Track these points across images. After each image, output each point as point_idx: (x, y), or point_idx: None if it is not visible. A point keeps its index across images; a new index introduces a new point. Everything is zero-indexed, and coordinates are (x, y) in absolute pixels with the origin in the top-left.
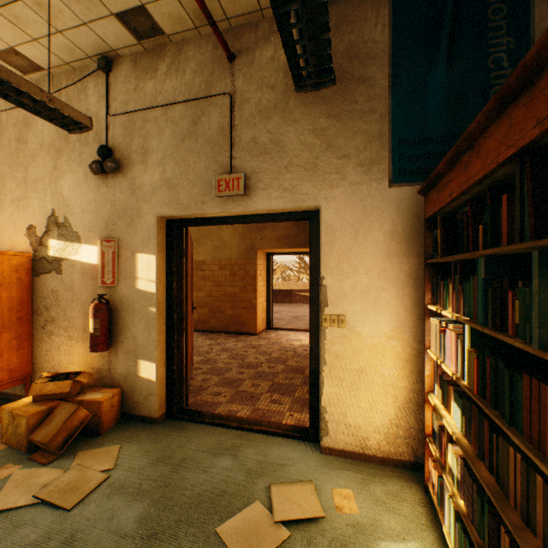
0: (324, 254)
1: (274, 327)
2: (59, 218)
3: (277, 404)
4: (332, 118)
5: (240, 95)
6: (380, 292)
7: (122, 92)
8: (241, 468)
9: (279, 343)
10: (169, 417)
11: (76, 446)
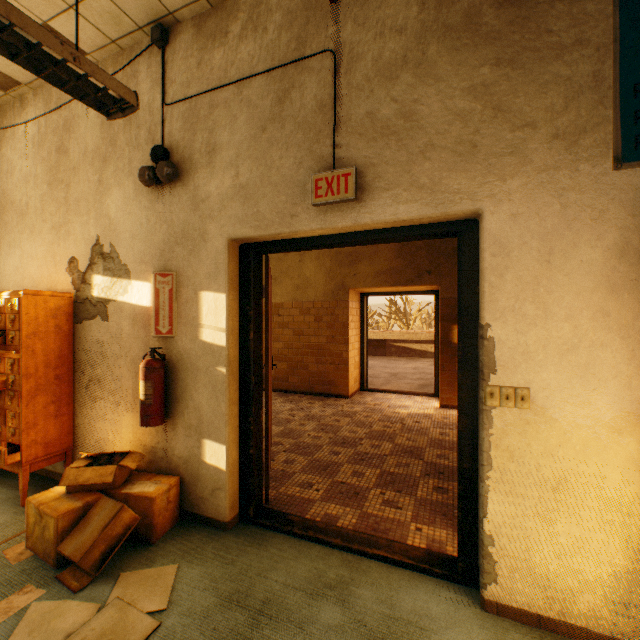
0: (490, 288)
1: (369, 388)
2: (104, 247)
3: (394, 508)
4: (504, 65)
5: (348, 50)
6: (596, 351)
7: (181, 70)
8: (356, 630)
9: (379, 411)
10: (244, 520)
11: (119, 561)
